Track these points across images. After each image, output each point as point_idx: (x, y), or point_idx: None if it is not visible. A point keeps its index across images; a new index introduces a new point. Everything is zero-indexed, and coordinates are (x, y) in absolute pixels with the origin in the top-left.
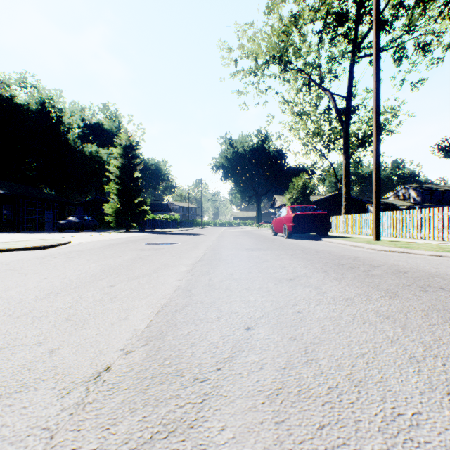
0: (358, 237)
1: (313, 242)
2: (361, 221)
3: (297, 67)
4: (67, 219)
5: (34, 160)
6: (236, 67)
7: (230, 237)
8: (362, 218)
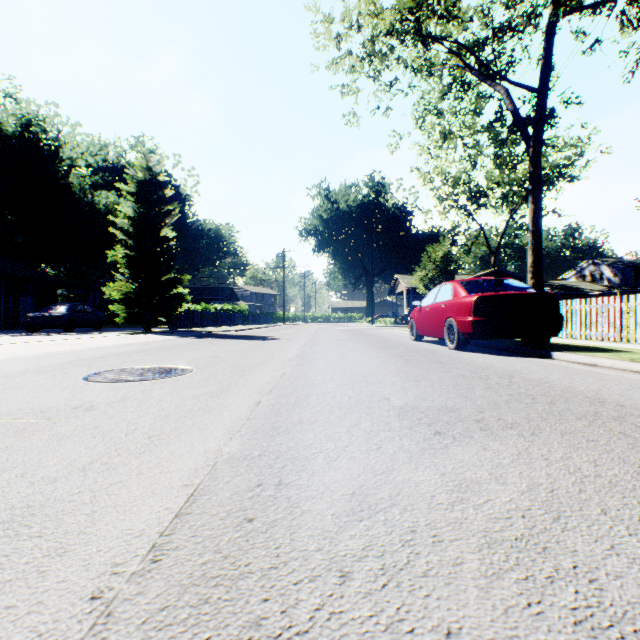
0: (624, 348)
1: (549, 366)
2: (588, 313)
3: (444, 47)
4: (44, 309)
5: (17, 217)
6: (338, 49)
7: (331, 345)
8: (592, 306)
